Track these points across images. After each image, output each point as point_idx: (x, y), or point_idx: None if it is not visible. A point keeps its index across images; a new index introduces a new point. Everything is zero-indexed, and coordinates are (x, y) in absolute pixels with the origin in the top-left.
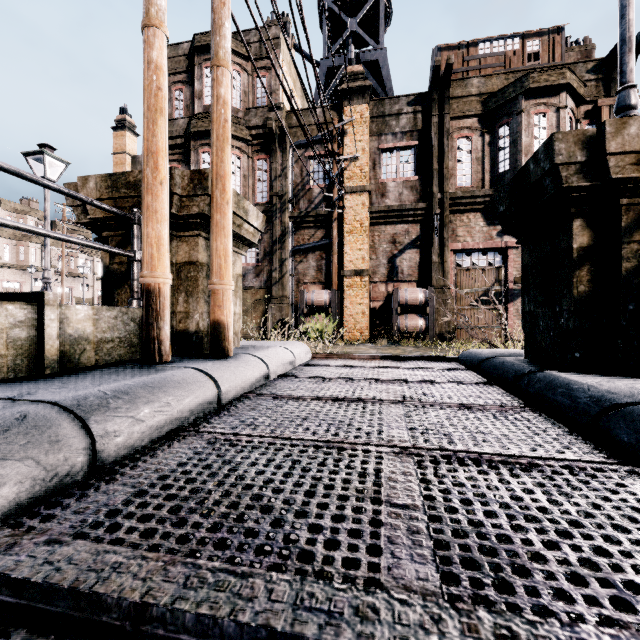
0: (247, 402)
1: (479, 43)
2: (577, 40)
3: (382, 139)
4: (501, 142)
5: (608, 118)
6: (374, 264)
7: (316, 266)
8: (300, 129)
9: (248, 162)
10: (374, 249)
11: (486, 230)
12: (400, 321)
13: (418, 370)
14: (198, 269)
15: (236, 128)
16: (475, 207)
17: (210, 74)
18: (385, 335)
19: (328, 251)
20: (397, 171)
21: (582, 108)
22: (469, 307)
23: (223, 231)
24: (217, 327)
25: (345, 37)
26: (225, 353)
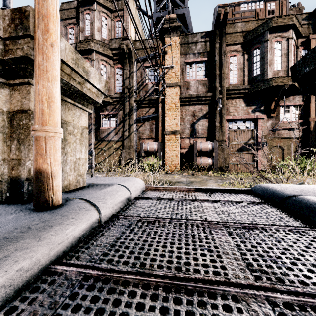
0: (40, 297)
1: (241, 4)
2: (294, 5)
3: (187, 57)
4: (254, 58)
5: (314, 45)
6: (182, 128)
7: (149, 129)
8: (140, 50)
9: (111, 69)
10: (182, 119)
11: (245, 108)
12: (197, 160)
13: (230, 205)
14: (29, 117)
15: (103, 49)
16: (239, 95)
17: (88, 18)
18: (189, 168)
19: (156, 120)
20: (195, 75)
21: (299, 40)
22: (236, 152)
23: (46, 74)
24: (39, 176)
25: (165, 3)
26: (48, 203)
